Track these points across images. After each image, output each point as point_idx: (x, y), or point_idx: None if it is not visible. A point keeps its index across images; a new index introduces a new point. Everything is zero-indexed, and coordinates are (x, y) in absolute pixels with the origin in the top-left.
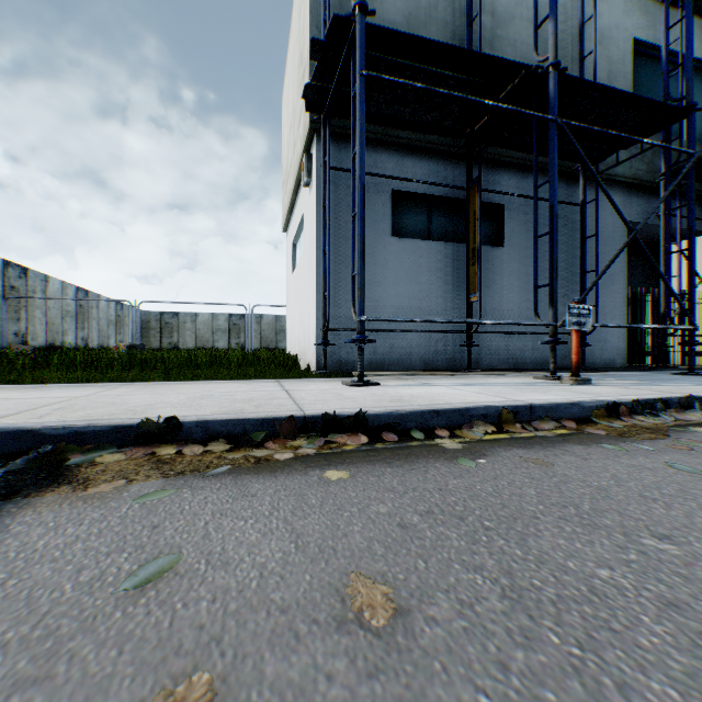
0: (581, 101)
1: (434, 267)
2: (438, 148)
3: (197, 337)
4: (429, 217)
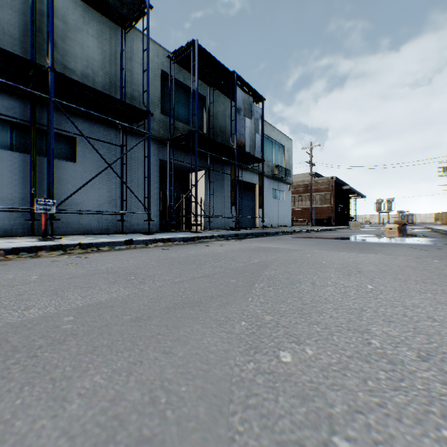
0: (88, 92)
1: (15, 168)
2: (16, 91)
3: None
4: (12, 135)
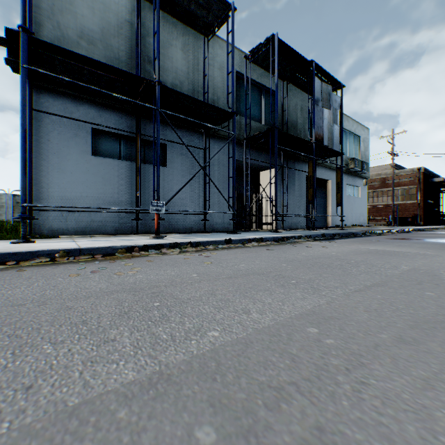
0: (183, 100)
1: (122, 175)
2: (123, 108)
3: None
4: (120, 146)
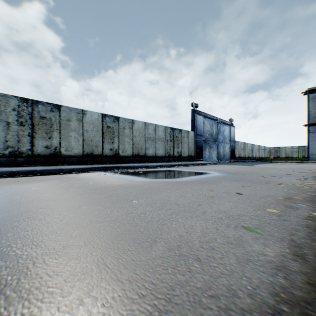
0: None
1: None
2: None
3: (285, 153)
4: None
